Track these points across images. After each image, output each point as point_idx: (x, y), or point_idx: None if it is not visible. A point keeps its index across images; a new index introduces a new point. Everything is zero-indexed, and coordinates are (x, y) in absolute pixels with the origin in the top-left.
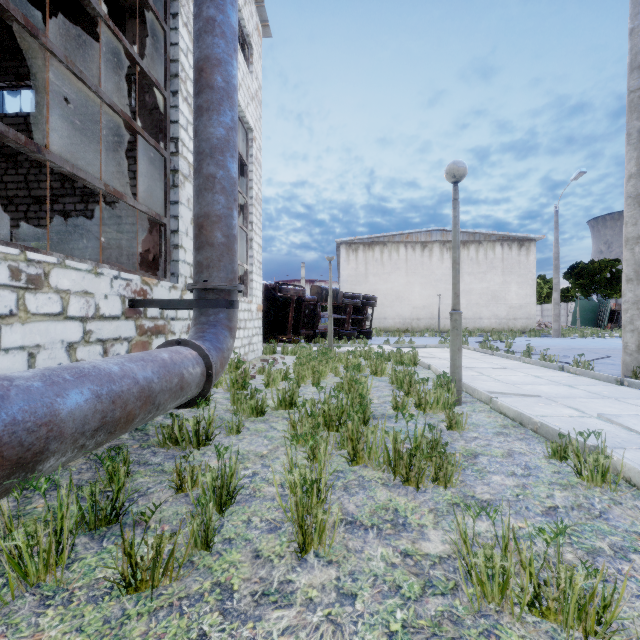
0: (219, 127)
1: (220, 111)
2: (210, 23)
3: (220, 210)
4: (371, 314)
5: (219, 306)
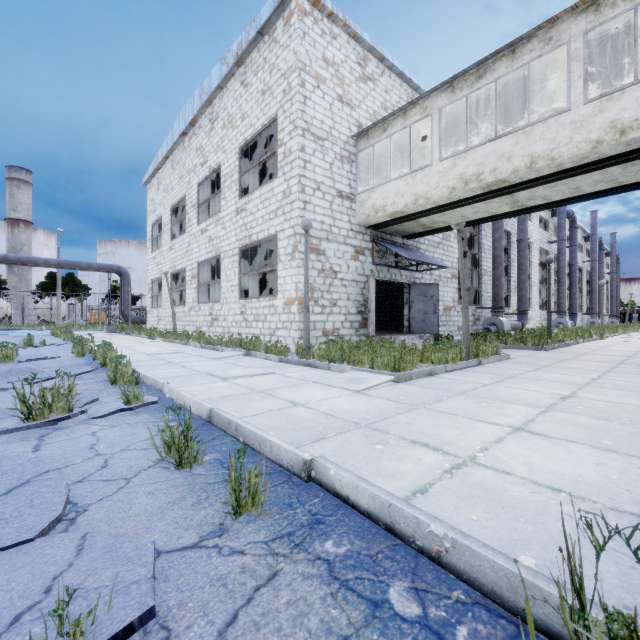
0: (618, 302)
1: (618, 300)
2: (617, 293)
3: (618, 309)
4: None
5: (618, 317)
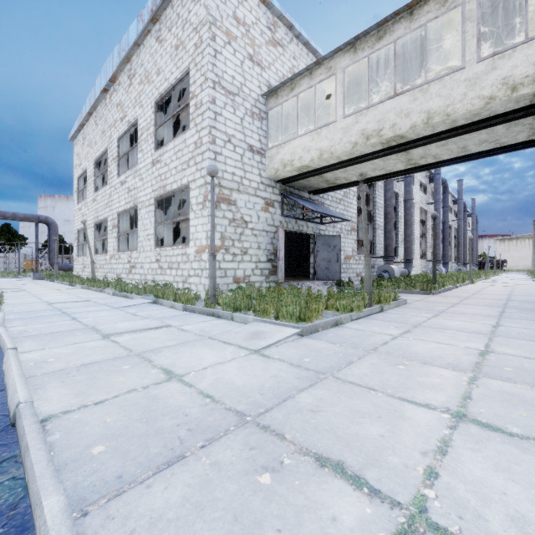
0: (476, 253)
1: (476, 252)
2: (476, 246)
3: (476, 259)
4: (505, 265)
5: (476, 265)
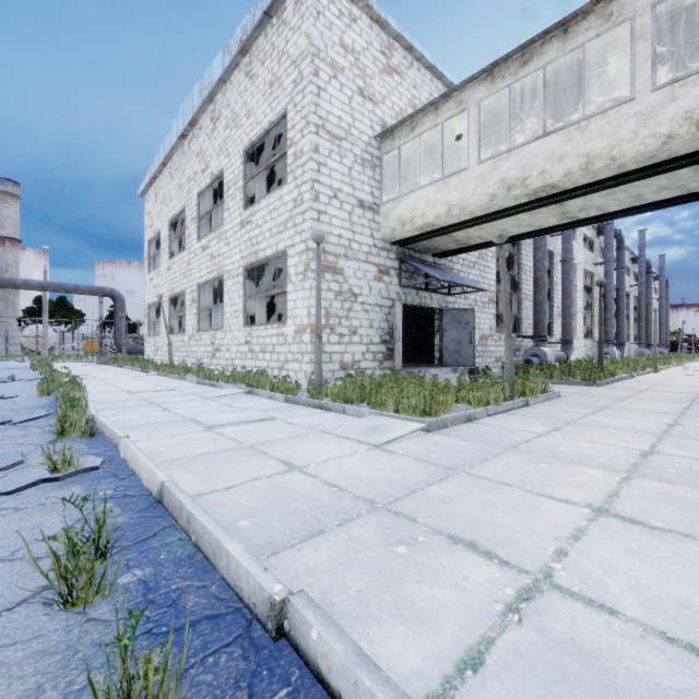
0: (667, 330)
1: (667, 328)
2: (666, 320)
3: (667, 338)
4: None
5: (667, 347)
